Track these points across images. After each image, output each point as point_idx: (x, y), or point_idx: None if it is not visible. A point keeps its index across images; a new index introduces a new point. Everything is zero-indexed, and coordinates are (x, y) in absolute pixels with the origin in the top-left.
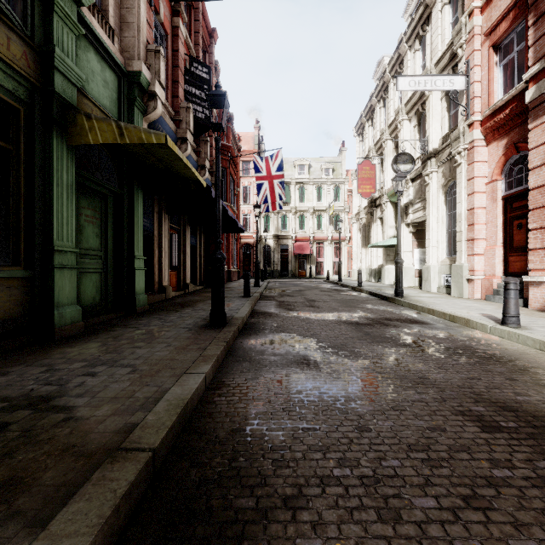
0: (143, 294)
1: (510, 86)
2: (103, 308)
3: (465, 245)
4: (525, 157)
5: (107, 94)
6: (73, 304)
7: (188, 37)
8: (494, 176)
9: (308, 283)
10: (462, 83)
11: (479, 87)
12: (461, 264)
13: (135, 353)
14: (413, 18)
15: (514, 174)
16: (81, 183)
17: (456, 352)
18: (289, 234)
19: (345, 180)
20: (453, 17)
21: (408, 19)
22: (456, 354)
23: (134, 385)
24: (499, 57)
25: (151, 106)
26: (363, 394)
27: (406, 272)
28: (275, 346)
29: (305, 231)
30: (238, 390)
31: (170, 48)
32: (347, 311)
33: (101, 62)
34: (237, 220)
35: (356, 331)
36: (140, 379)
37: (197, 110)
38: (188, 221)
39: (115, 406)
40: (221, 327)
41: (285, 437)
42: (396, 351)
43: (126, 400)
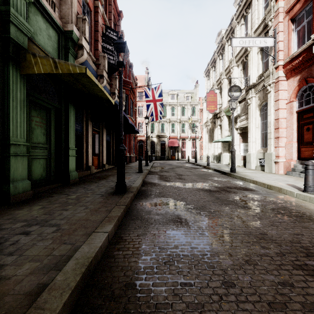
0: (75, 171)
1: (302, 43)
2: (48, 181)
3: (273, 141)
4: (311, 86)
5: (50, 44)
6: (25, 179)
7: (104, 14)
8: (291, 99)
9: (177, 164)
10: (272, 42)
11: (282, 44)
12: (271, 152)
13: (62, 215)
14: (240, 5)
15: (304, 97)
16: (32, 100)
17: (279, 212)
18: (165, 135)
19: (198, 103)
20: (265, 3)
21: (236, 6)
22: (280, 214)
23: (54, 243)
24: (294, 26)
25: (79, 53)
26: (223, 249)
27: (236, 157)
28: (158, 207)
29: (175, 133)
30: (132, 245)
31: (93, 20)
32: (203, 182)
33: (46, 23)
34: (134, 126)
35: (210, 196)
36: (60, 237)
37: (110, 58)
38: (105, 126)
39: (34, 265)
40: (123, 194)
41: (167, 293)
42: (239, 211)
43: (45, 258)
